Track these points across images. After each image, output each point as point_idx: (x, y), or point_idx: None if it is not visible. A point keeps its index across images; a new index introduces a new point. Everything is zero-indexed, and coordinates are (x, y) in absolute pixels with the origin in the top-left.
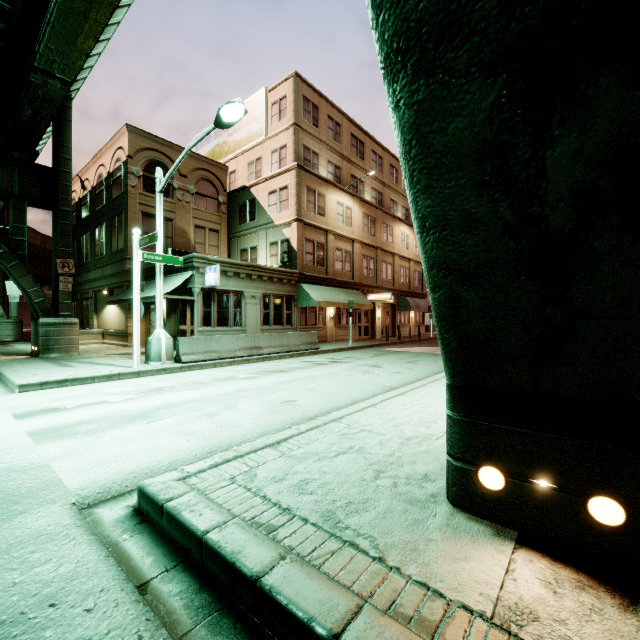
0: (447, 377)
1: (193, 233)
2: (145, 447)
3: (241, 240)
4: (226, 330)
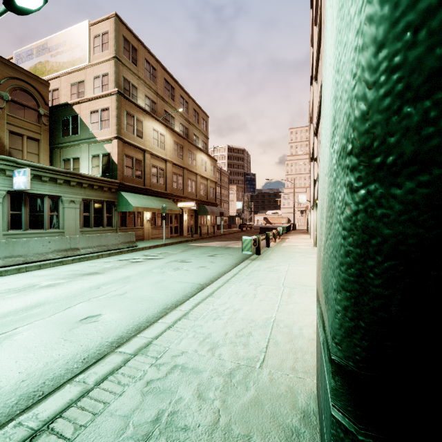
0: (338, 351)
1: (8, 138)
2: None
3: (63, 151)
4: (40, 232)
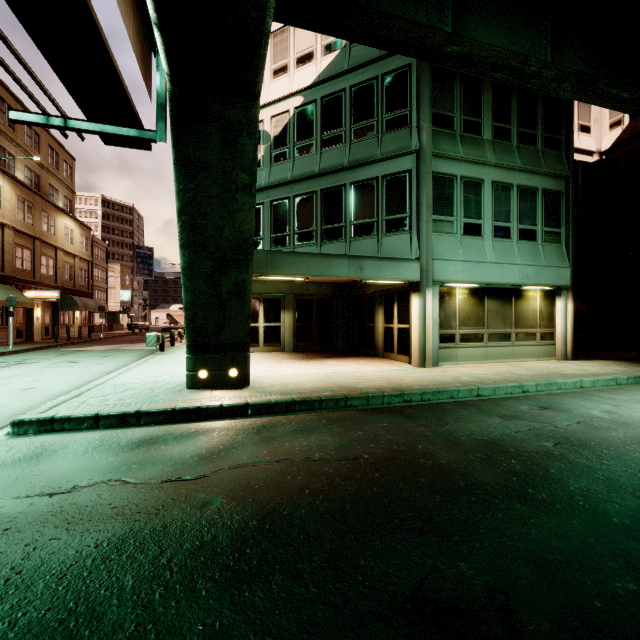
0: (187, 342)
1: None
2: None
3: None
4: None
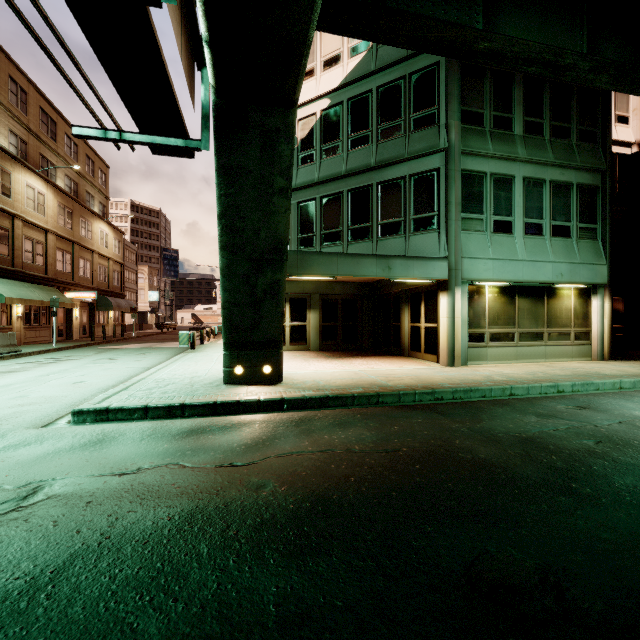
0: (224, 340)
1: None
2: (11, 413)
3: None
4: None
